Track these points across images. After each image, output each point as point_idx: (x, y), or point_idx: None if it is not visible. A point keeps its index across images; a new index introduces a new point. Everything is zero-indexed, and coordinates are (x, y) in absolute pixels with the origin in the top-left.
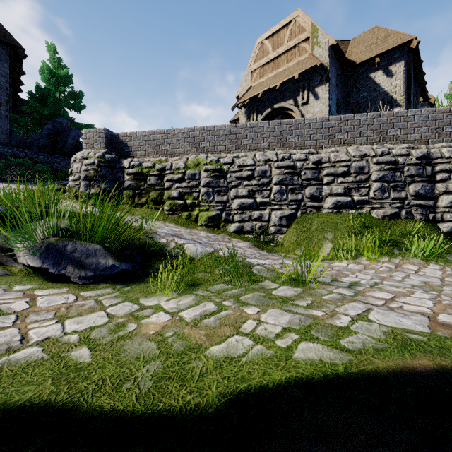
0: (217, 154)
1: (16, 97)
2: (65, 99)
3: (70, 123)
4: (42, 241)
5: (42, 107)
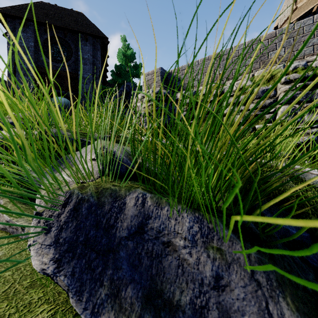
0: (300, 59)
1: (105, 76)
2: (131, 69)
3: (134, 85)
4: (68, 191)
5: (118, 78)
